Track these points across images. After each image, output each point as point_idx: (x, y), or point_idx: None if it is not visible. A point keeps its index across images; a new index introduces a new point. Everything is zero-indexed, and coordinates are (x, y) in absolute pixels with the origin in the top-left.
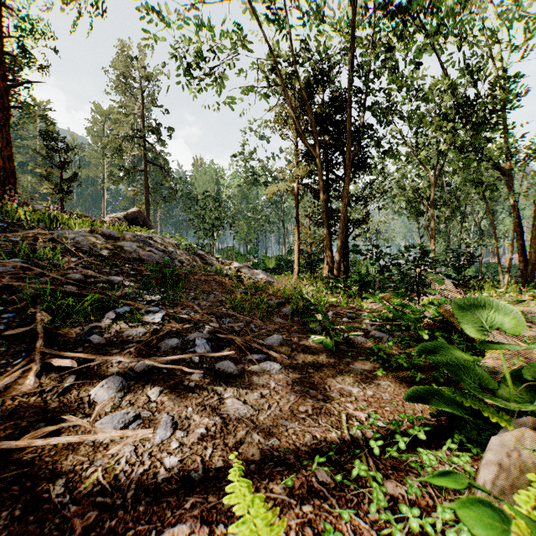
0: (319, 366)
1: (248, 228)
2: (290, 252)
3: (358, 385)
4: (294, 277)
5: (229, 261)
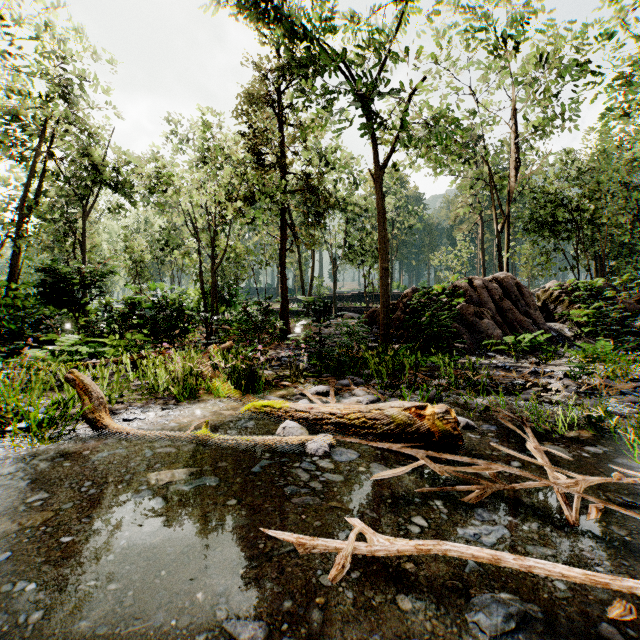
0: None
1: None
2: None
3: None
4: None
5: None
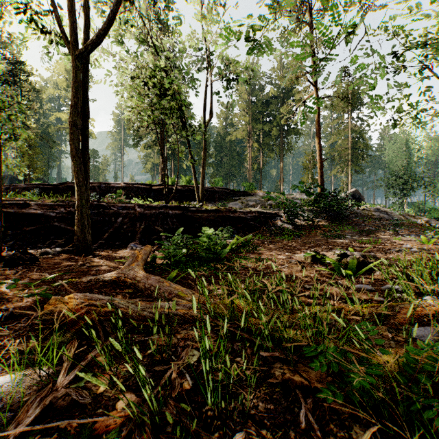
0: None
1: None
2: None
3: None
4: None
5: (420, 217)
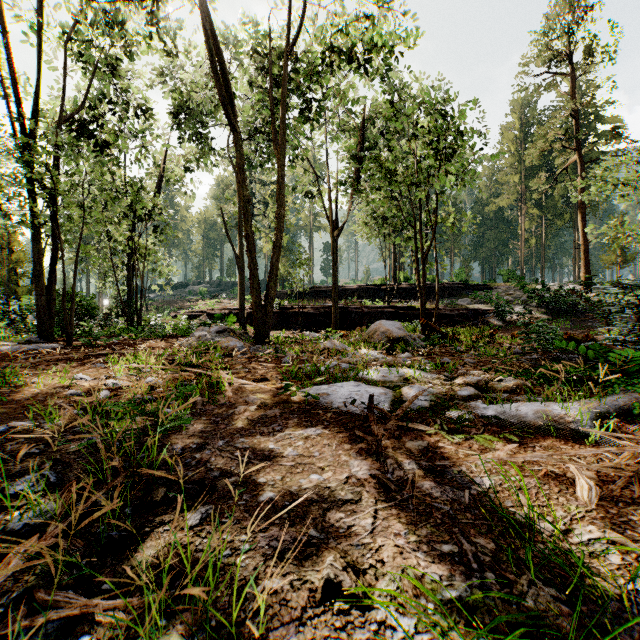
0: None
1: None
2: None
3: None
4: None
5: None
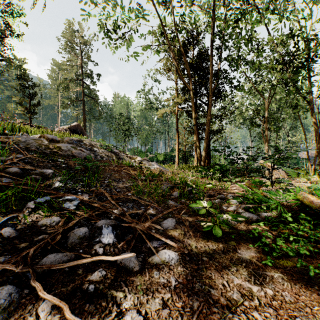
0: (211, 252)
1: (146, 135)
2: (172, 150)
3: (255, 280)
4: (175, 166)
5: (135, 156)
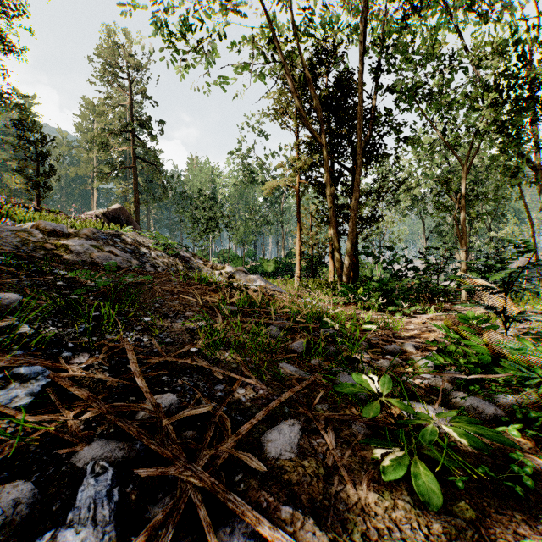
0: None
1: (245, 229)
2: (289, 255)
3: None
4: (295, 282)
5: (221, 265)
